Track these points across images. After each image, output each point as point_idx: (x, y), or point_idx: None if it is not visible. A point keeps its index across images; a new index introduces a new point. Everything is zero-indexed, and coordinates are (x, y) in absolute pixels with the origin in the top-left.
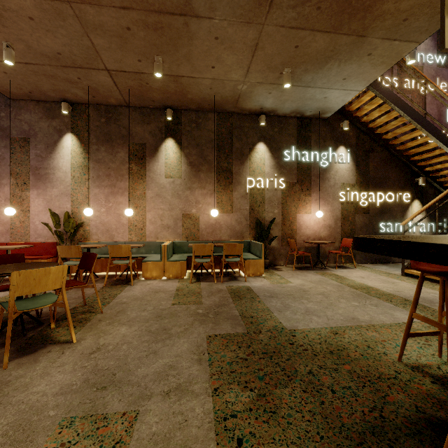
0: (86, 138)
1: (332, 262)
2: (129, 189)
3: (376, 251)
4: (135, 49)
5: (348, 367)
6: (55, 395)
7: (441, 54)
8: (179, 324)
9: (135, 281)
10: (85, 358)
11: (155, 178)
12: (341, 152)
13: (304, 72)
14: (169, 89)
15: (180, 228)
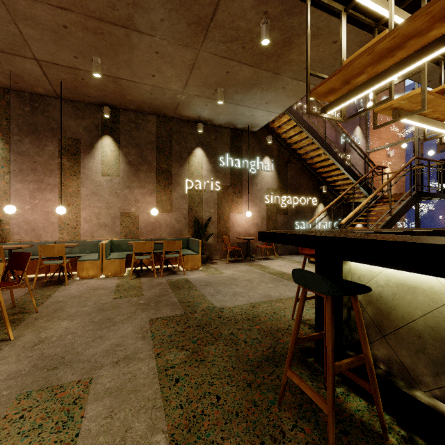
0: (5, 127)
1: (259, 255)
2: (61, 186)
3: (269, 240)
4: (71, 46)
5: (258, 327)
6: (4, 380)
7: None
8: (122, 313)
9: (69, 281)
10: (28, 350)
11: (91, 175)
12: (266, 162)
13: (235, 93)
14: (108, 88)
15: (119, 227)
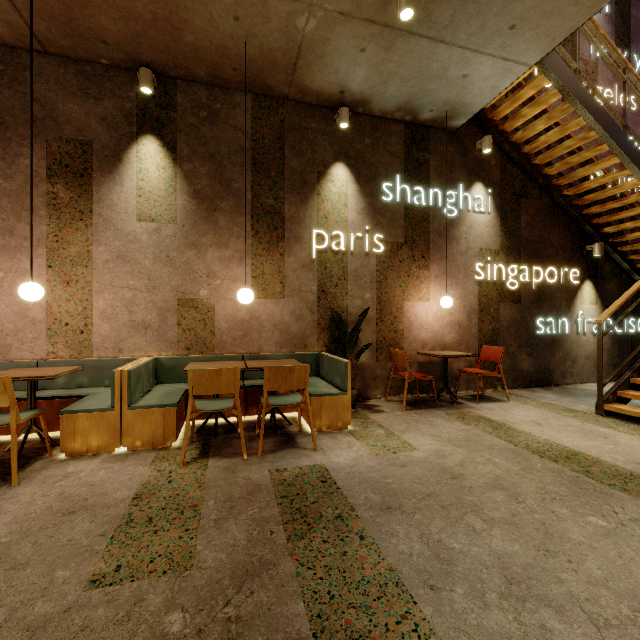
0: None
1: (464, 387)
2: (31, 235)
3: None
4: None
5: None
6: None
7: (620, 47)
8: None
9: (36, 464)
10: None
11: (115, 219)
12: (477, 194)
13: None
14: (137, 6)
15: (174, 329)
